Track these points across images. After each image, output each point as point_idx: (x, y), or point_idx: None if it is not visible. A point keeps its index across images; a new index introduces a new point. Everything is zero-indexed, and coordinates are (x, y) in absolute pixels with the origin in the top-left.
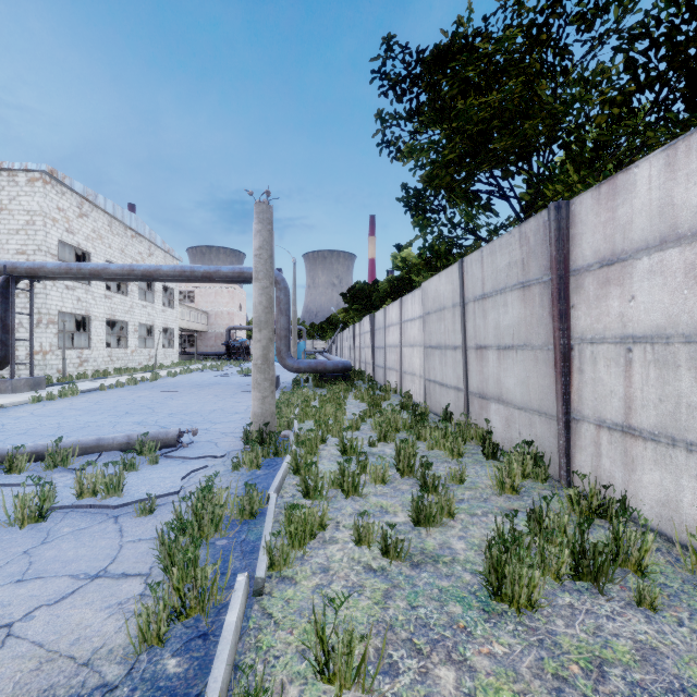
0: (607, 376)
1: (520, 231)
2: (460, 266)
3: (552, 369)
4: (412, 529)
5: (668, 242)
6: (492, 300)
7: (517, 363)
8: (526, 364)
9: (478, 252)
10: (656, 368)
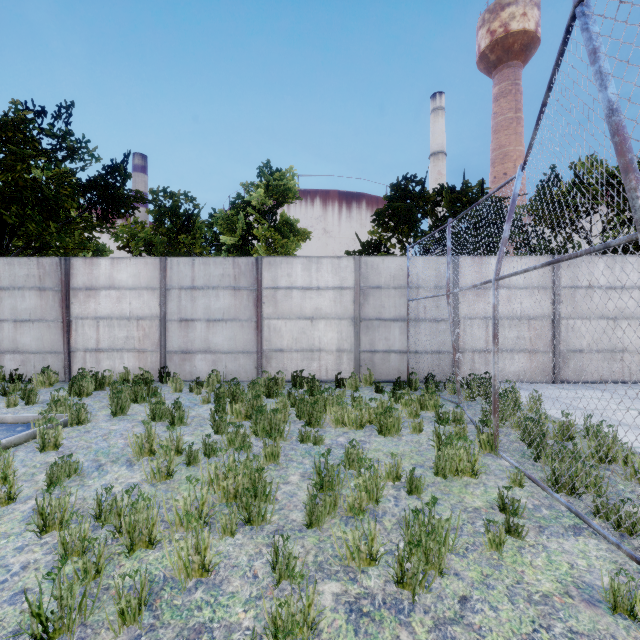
0: (89, 332)
1: (38, 260)
2: None
3: (61, 331)
4: (23, 401)
5: (112, 288)
6: (10, 292)
7: (34, 329)
8: (42, 329)
9: None
10: (108, 328)
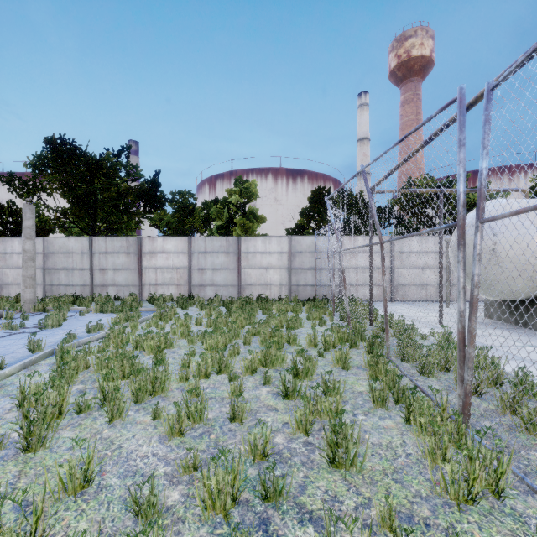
0: (152, 275)
1: (126, 238)
2: (91, 239)
3: (138, 274)
4: None
5: (163, 252)
6: (112, 254)
7: (124, 273)
8: (128, 274)
9: (104, 238)
10: (161, 273)
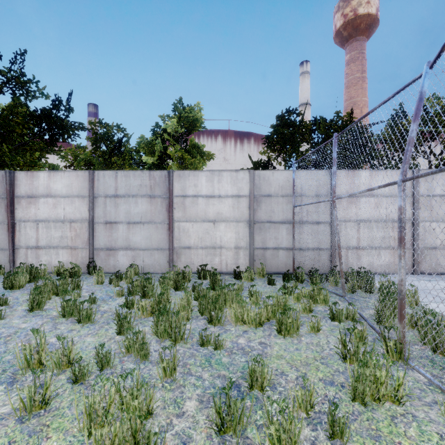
0: (30, 232)
1: None
2: None
3: (7, 231)
4: None
5: (49, 196)
6: None
7: None
8: None
9: None
10: (46, 229)
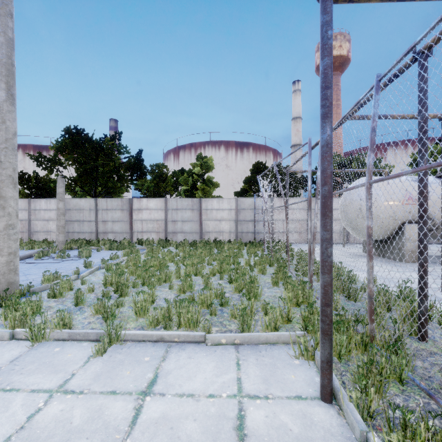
0: (139, 225)
1: (121, 199)
2: (96, 200)
3: (129, 225)
4: None
5: (147, 209)
6: (111, 211)
7: (119, 224)
8: (122, 224)
9: (105, 199)
10: (146, 224)
